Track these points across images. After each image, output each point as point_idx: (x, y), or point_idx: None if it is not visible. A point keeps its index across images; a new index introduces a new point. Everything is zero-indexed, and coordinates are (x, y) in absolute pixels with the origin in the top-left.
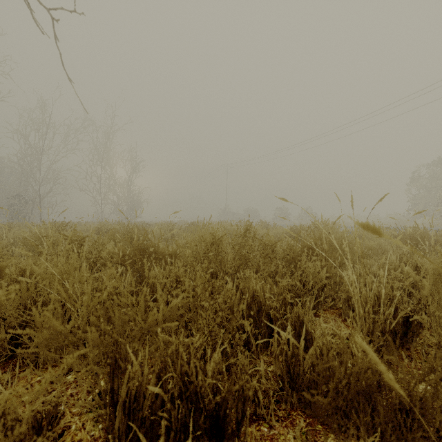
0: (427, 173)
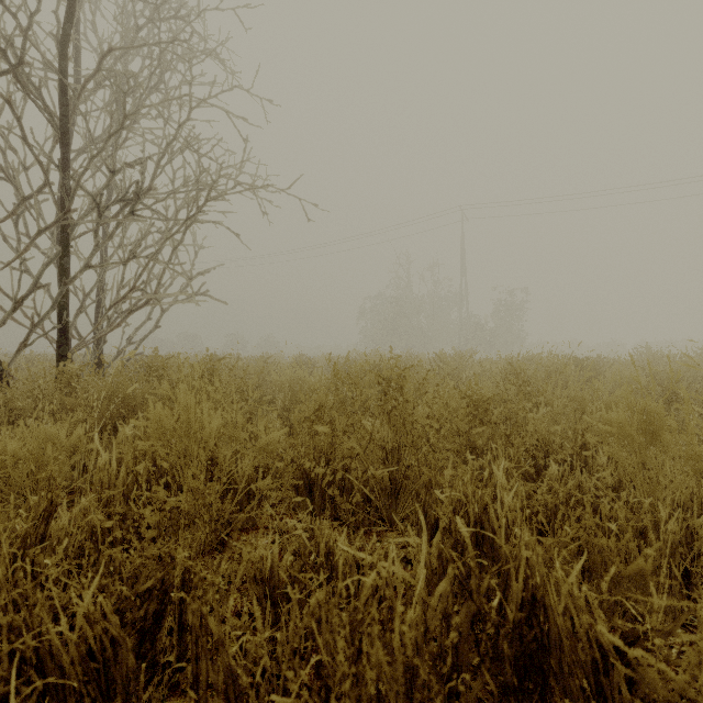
0: (374, 307)
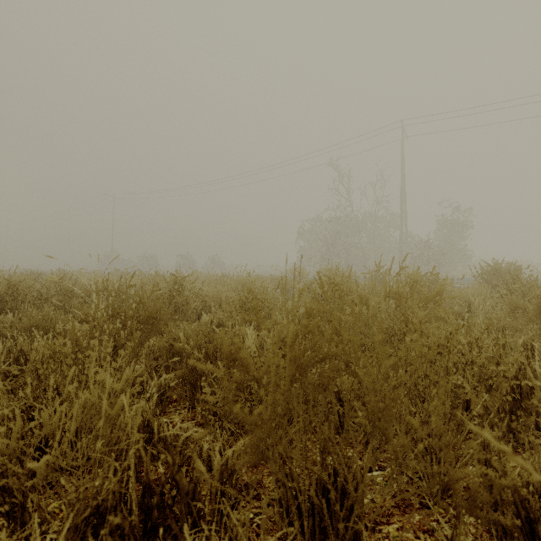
0: (310, 228)
